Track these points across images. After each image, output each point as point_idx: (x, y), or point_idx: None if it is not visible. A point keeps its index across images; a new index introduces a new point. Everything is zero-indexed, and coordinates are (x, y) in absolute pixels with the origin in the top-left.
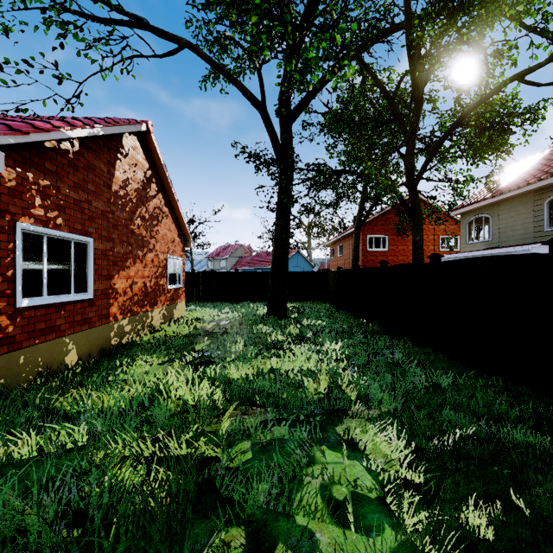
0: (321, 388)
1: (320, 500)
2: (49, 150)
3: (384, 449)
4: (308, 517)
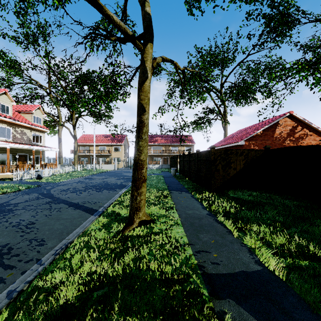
0: None
1: None
2: (254, 136)
3: None
4: None
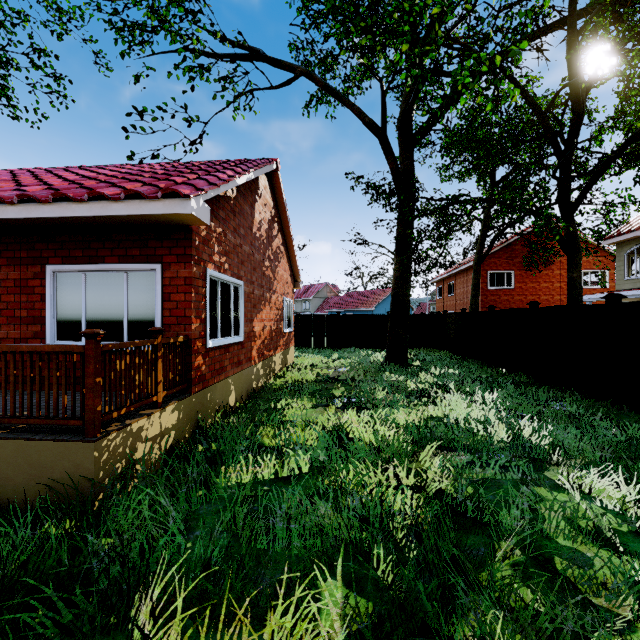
0: (503, 436)
1: (571, 529)
2: (221, 199)
3: (613, 493)
4: (568, 540)
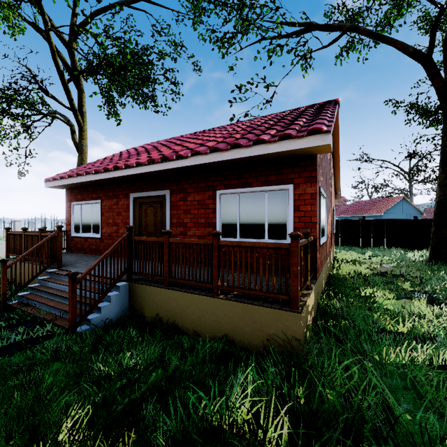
0: None
1: None
2: None
3: None
4: None
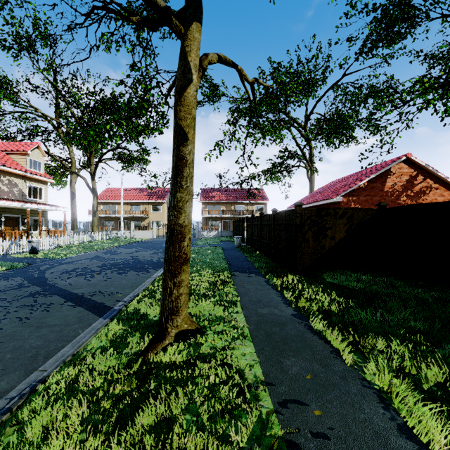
0: None
1: None
2: (356, 189)
3: None
4: None
